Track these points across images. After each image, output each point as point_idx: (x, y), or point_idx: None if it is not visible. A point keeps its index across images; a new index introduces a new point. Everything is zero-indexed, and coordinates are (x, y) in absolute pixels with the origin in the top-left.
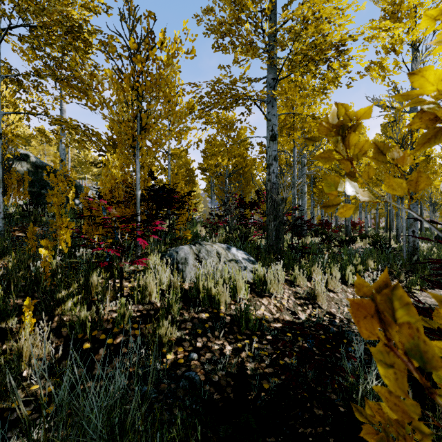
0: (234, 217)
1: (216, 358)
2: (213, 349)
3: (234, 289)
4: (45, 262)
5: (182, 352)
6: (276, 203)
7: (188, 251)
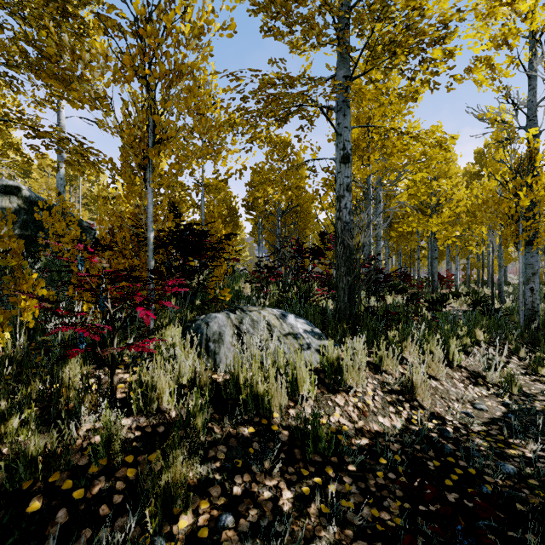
0: (290, 270)
1: (266, 523)
2: (262, 499)
3: (293, 383)
4: None
5: (208, 509)
6: (350, 250)
7: (224, 321)
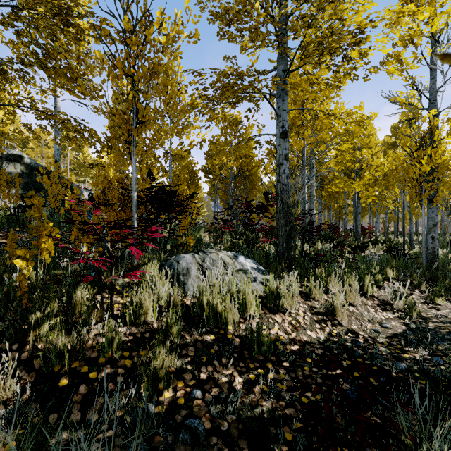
0: (240, 222)
1: (224, 396)
2: (221, 382)
3: (243, 305)
4: (21, 276)
5: (183, 387)
6: (287, 206)
7: (191, 260)
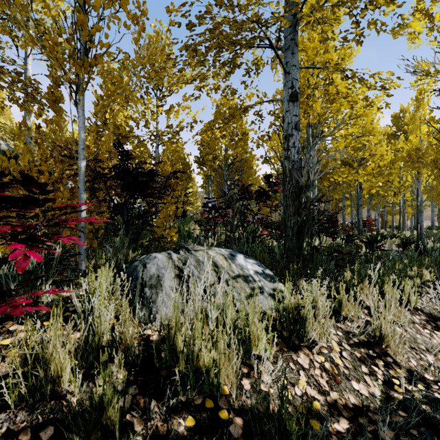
0: (236, 212)
1: None
2: None
3: (247, 341)
4: None
5: None
6: (299, 189)
7: (165, 262)
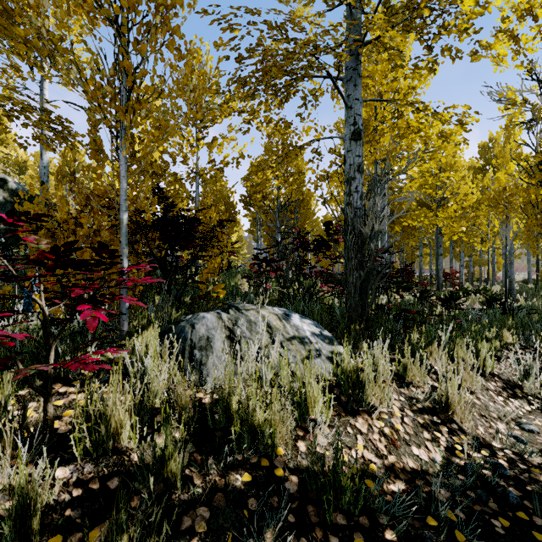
0: (291, 264)
1: None
2: None
3: (302, 404)
4: None
5: None
6: (362, 240)
7: (214, 323)
